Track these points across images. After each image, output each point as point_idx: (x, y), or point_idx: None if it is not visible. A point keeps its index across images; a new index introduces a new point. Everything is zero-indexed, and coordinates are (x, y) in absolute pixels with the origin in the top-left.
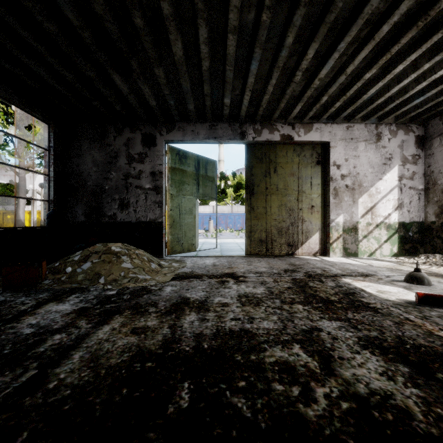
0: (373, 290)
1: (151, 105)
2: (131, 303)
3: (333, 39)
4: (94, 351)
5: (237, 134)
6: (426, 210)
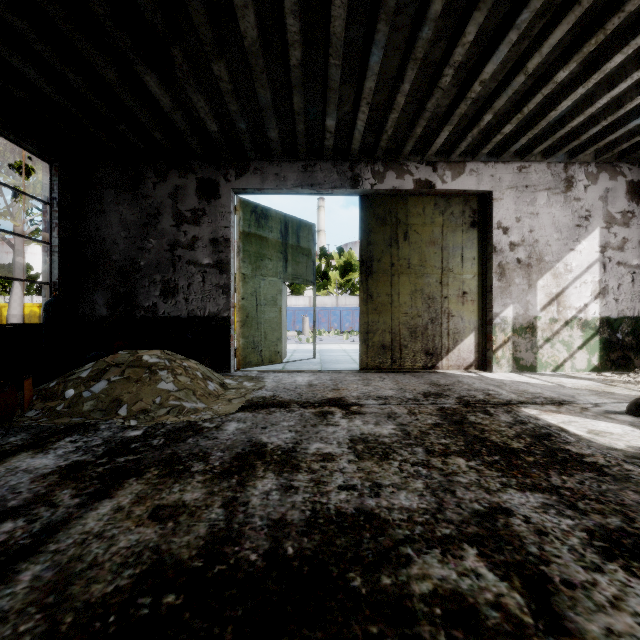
0: (580, 429)
1: (210, 131)
2: (162, 454)
3: (510, 7)
4: (65, 564)
5: (346, 179)
6: None
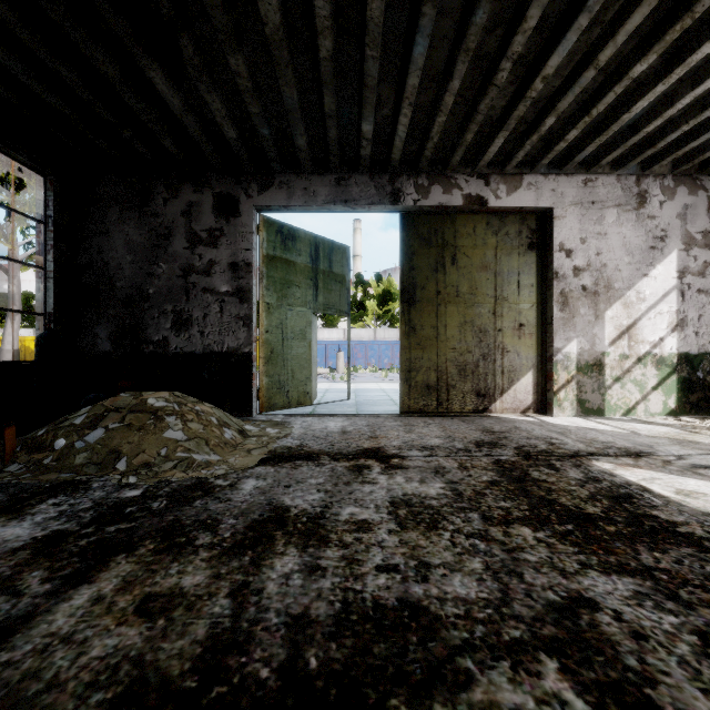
0: (666, 489)
1: (227, 138)
2: (162, 521)
3: None
4: (16, 684)
5: (385, 195)
6: None
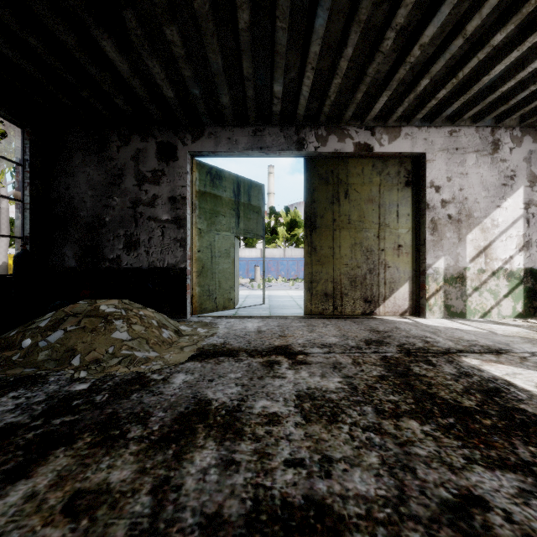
0: (528, 383)
1: (166, 97)
2: (102, 414)
3: None
4: None
5: (292, 143)
6: None
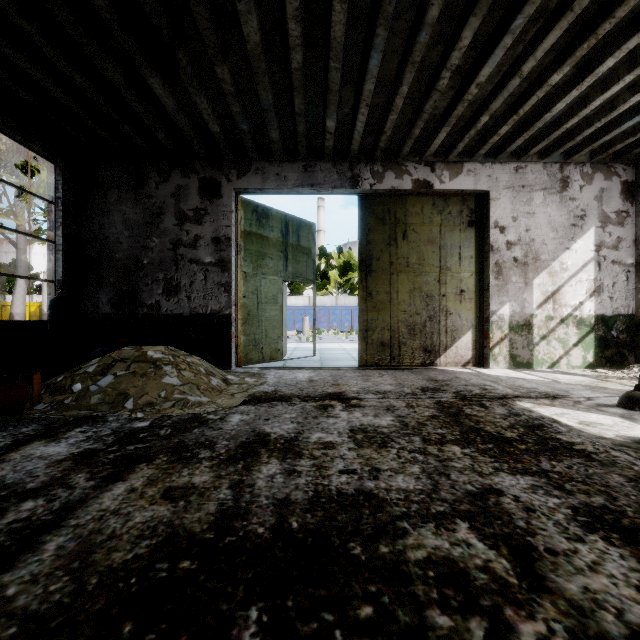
0: (572, 420)
1: (212, 132)
2: (170, 442)
3: (505, 13)
4: (86, 536)
5: (345, 179)
6: (638, 297)
